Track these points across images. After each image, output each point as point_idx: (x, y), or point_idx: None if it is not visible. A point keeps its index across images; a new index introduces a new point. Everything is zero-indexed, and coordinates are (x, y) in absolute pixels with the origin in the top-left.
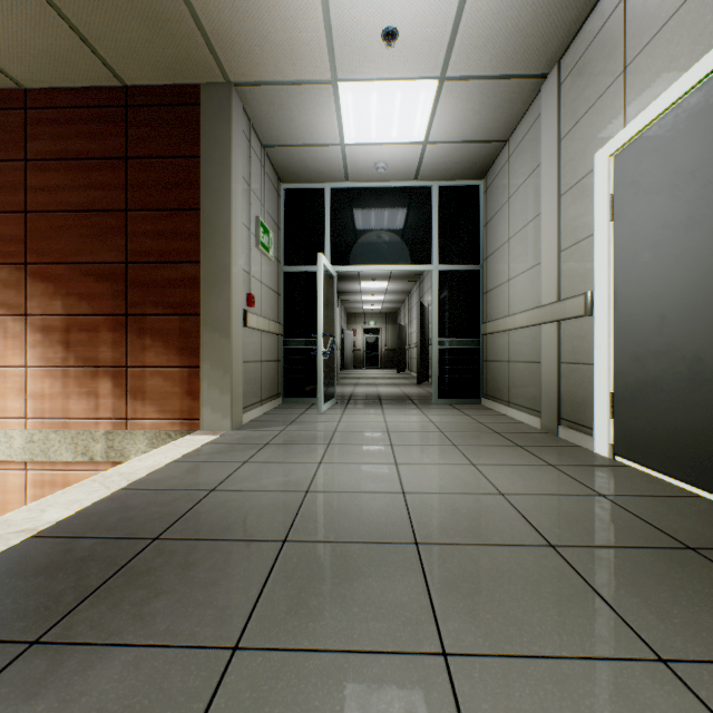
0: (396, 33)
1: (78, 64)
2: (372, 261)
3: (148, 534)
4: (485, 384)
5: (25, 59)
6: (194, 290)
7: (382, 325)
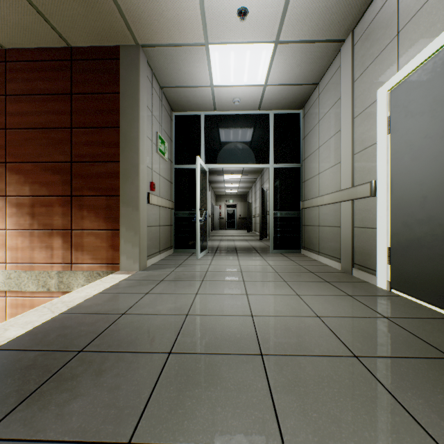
0: (246, 11)
1: (39, 32)
2: (231, 161)
3: (76, 347)
4: (303, 240)
5: (4, 29)
6: (115, 179)
7: (237, 202)
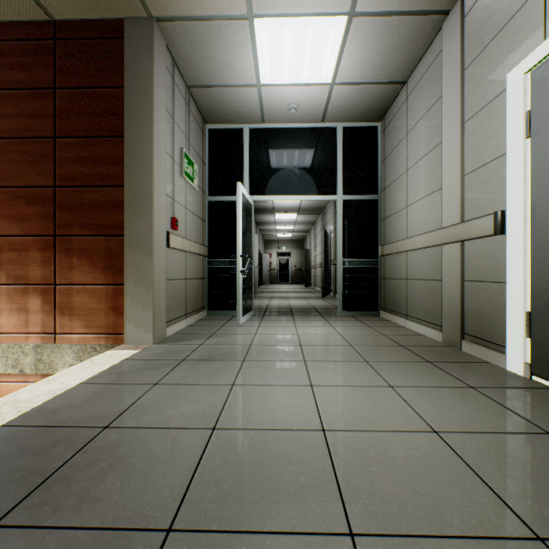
0: None
1: None
2: (285, 192)
3: None
4: (383, 299)
5: None
6: (118, 212)
7: (292, 250)
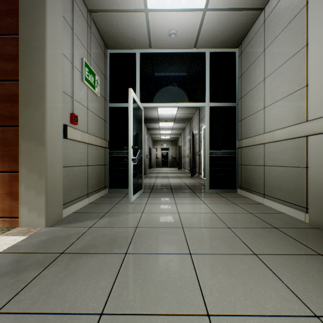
0: None
1: None
2: (166, 100)
3: None
4: (239, 180)
5: None
6: (14, 104)
7: (170, 146)
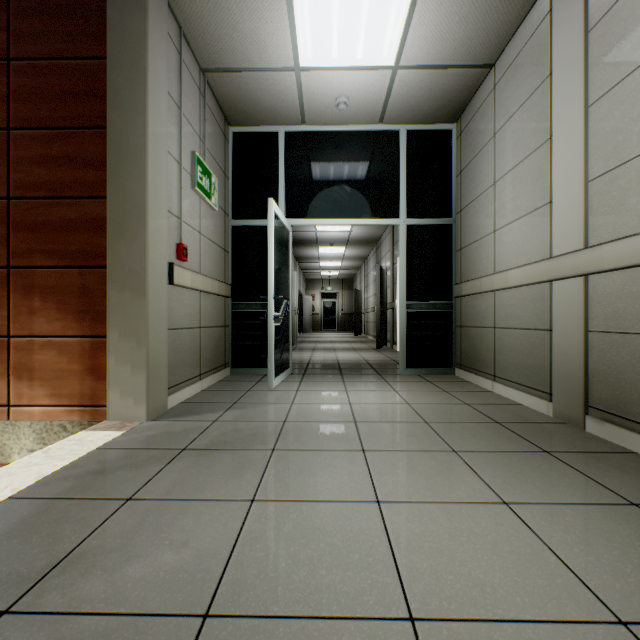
0: None
1: None
2: (332, 214)
3: None
4: (458, 353)
5: None
6: (98, 234)
7: (339, 291)
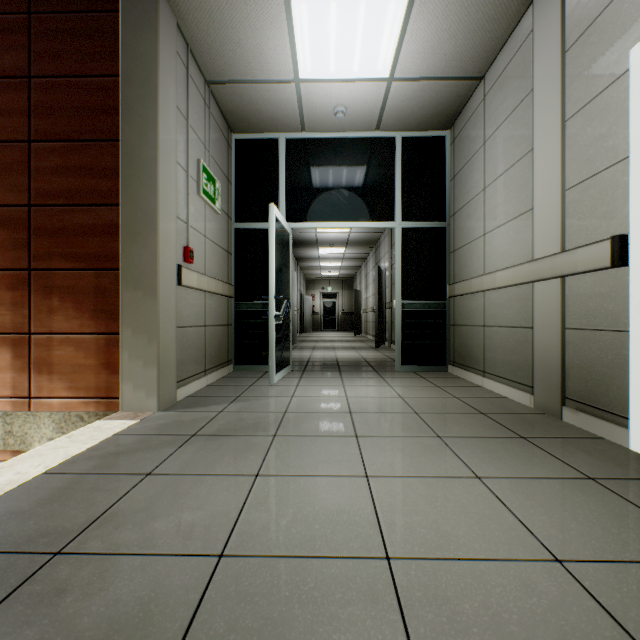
0: None
1: None
2: (330, 217)
3: None
4: (452, 350)
5: None
6: (112, 239)
7: (339, 291)
